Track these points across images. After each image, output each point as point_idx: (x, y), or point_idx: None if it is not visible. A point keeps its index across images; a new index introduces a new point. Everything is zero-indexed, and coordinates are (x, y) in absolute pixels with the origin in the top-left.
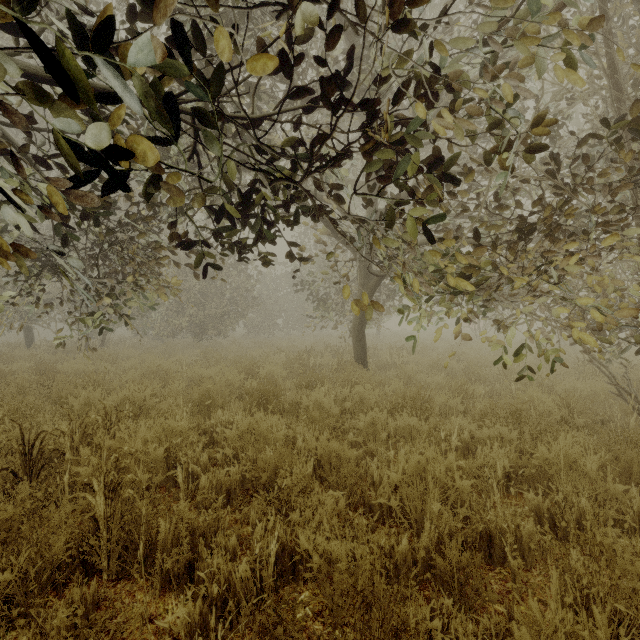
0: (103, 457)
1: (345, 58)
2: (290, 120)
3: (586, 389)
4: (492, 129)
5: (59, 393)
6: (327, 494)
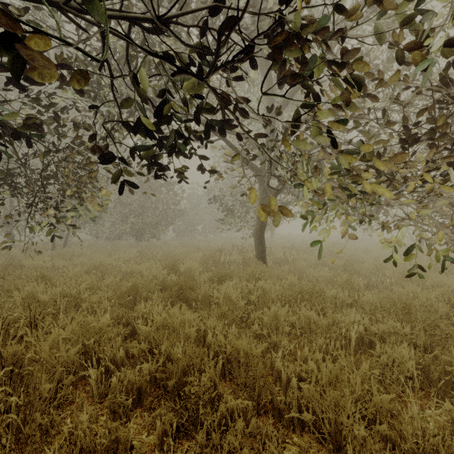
0: (4, 365)
1: (250, 5)
2: (199, 25)
3: (453, 284)
4: (409, 22)
5: (10, 287)
6: (236, 402)
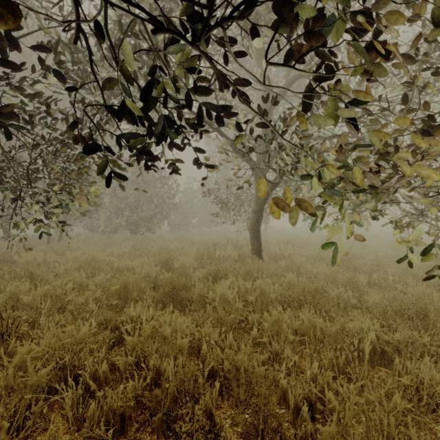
0: None
1: None
2: None
3: None
4: None
5: None
6: None
